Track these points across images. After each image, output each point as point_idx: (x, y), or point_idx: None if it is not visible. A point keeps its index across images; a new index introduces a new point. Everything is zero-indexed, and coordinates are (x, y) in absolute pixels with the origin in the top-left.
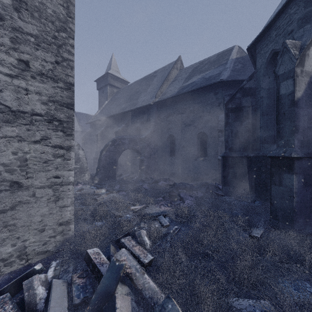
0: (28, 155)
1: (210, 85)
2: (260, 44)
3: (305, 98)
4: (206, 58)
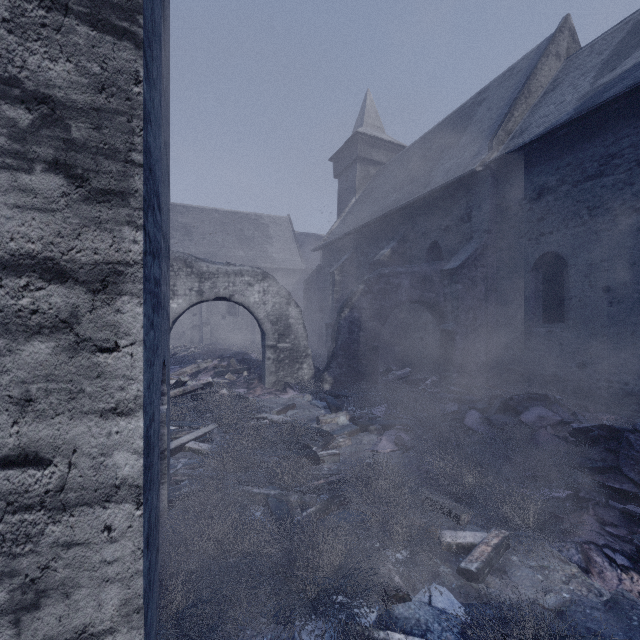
0: None
1: None
2: None
3: None
4: None
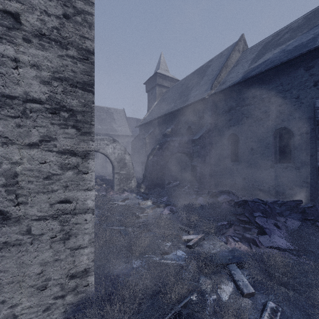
0: (19, 167)
1: (300, 56)
2: None
3: None
4: (284, 27)
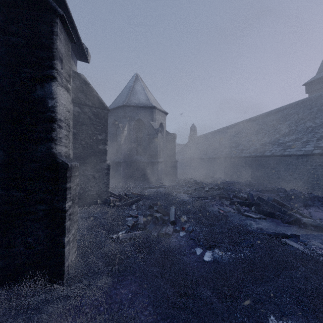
0: None
1: None
2: (110, 113)
3: (124, 143)
4: None
